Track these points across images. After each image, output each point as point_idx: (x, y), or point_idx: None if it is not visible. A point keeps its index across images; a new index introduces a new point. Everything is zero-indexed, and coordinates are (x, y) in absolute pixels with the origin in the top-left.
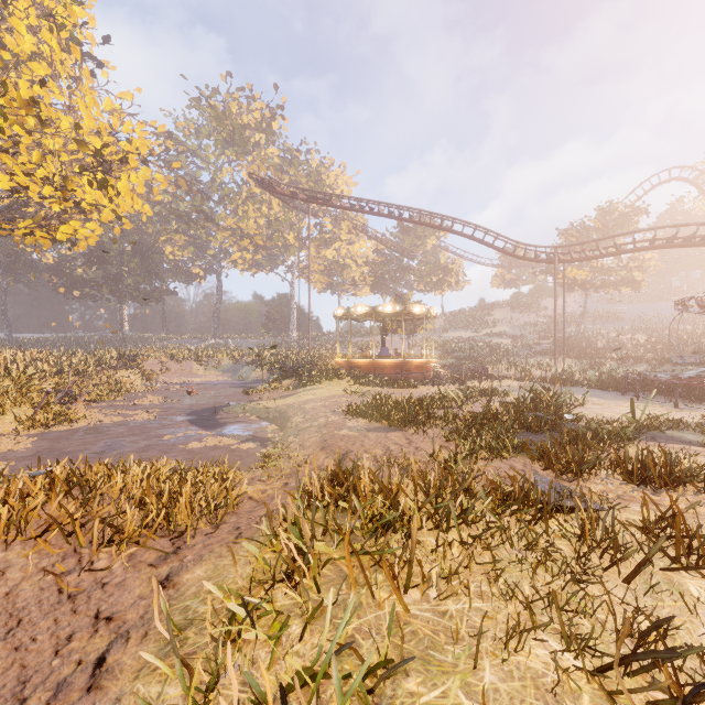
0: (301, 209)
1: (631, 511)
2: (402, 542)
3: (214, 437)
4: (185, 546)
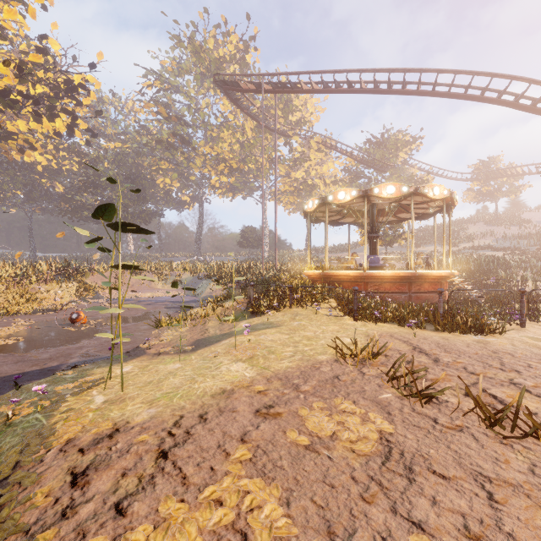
0: (271, 128)
1: None
2: None
3: None
4: None
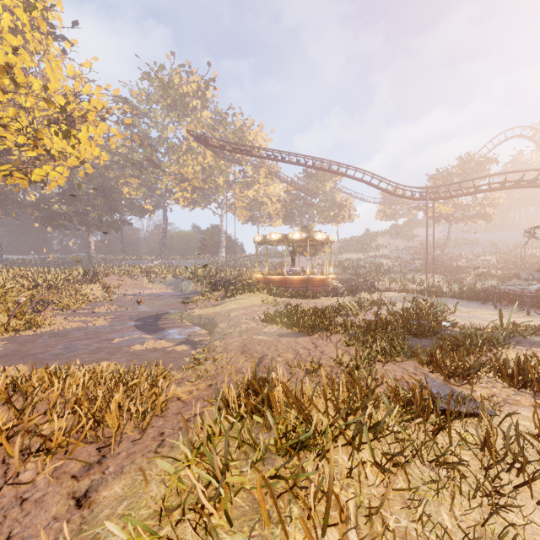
0: (228, 159)
1: (520, 416)
2: (316, 461)
3: (154, 341)
4: (110, 455)
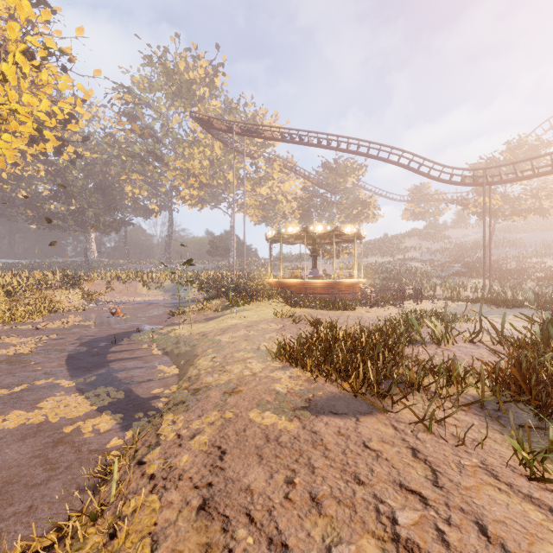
0: (238, 151)
1: None
2: None
3: (62, 397)
4: None
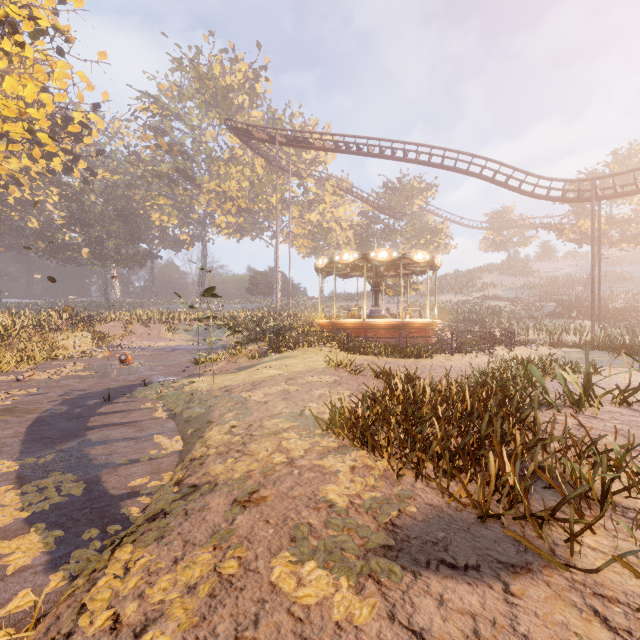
0: (283, 169)
1: None
2: None
3: None
4: None
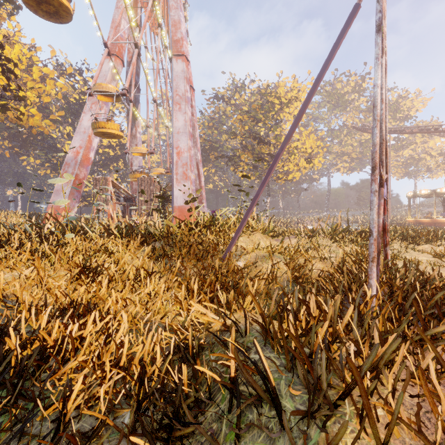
0: None
1: None
2: None
3: None
4: None
